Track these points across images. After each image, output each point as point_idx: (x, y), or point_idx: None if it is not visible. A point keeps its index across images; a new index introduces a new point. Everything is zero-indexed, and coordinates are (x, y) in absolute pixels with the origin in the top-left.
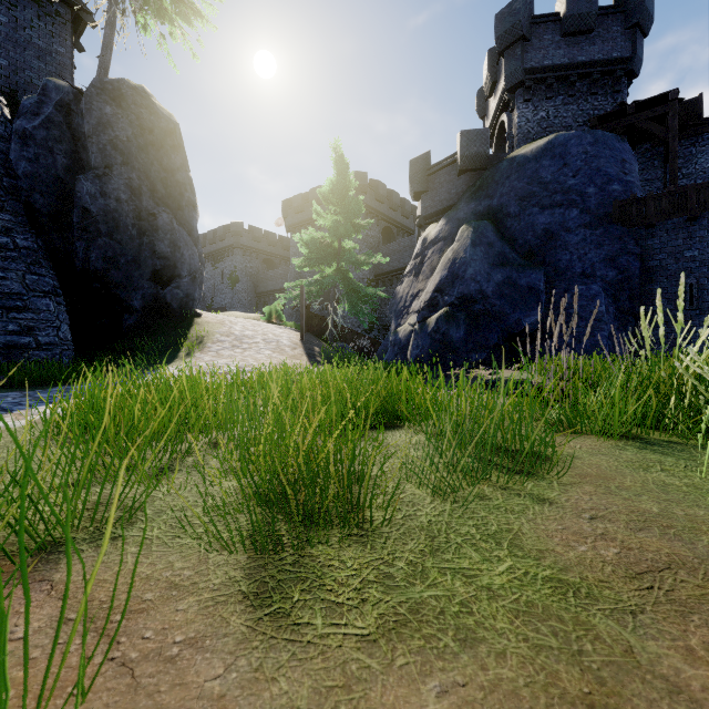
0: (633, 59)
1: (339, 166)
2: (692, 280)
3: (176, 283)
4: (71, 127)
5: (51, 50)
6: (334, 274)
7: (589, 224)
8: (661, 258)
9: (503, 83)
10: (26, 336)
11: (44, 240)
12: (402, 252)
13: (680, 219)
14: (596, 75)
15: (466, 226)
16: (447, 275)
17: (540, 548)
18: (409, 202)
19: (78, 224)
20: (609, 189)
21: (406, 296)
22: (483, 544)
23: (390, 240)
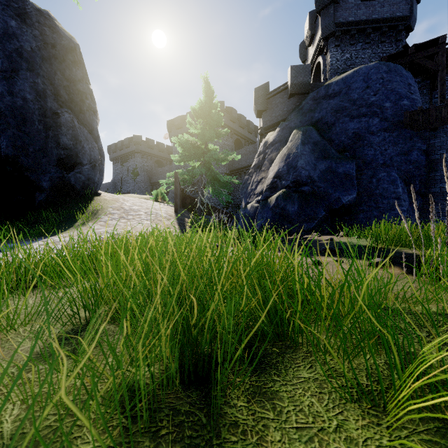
0: (410, 17)
1: (205, 90)
2: None
3: (79, 169)
4: None
5: None
6: (201, 166)
7: (387, 128)
8: (441, 153)
9: (320, 34)
10: None
11: None
12: (248, 155)
13: None
14: (385, 29)
15: (297, 130)
16: (283, 165)
17: None
18: (252, 123)
19: None
20: (401, 104)
21: (252, 182)
22: None
23: (240, 148)
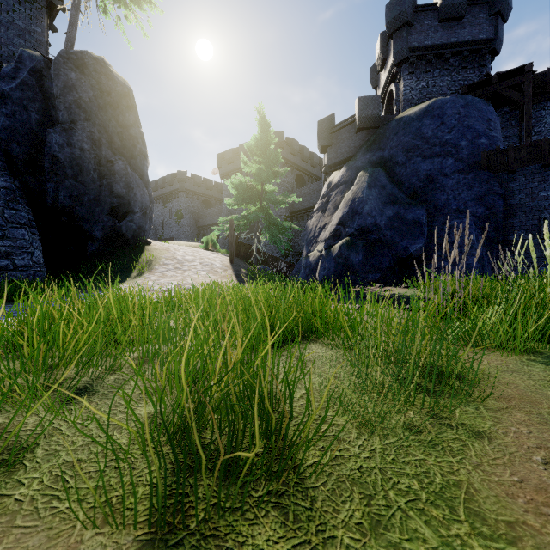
0: (495, 40)
1: (262, 125)
2: (546, 215)
3: (130, 217)
4: (42, 90)
5: (29, 30)
6: (257, 211)
7: (462, 170)
8: (521, 197)
9: (392, 59)
10: (4, 259)
11: (21, 182)
12: (311, 194)
13: (536, 166)
14: (466, 53)
15: (363, 172)
16: (348, 211)
17: (507, 520)
18: (316, 155)
19: (48, 168)
20: (478, 143)
21: (314, 228)
22: (433, 511)
23: (302, 185)
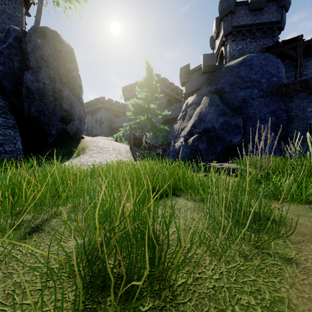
0: (281, 21)
1: (148, 70)
2: (311, 122)
3: (72, 122)
4: (21, 49)
5: (14, 15)
6: (145, 119)
7: (263, 96)
8: (296, 111)
9: (222, 33)
10: None
11: (9, 102)
12: (176, 110)
13: (305, 93)
14: (264, 29)
15: (206, 97)
16: (197, 119)
17: None
18: (179, 88)
19: (24, 94)
20: (272, 80)
21: (178, 129)
22: None
23: (171, 105)
